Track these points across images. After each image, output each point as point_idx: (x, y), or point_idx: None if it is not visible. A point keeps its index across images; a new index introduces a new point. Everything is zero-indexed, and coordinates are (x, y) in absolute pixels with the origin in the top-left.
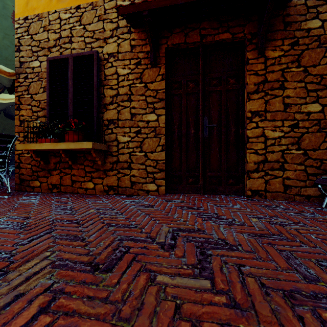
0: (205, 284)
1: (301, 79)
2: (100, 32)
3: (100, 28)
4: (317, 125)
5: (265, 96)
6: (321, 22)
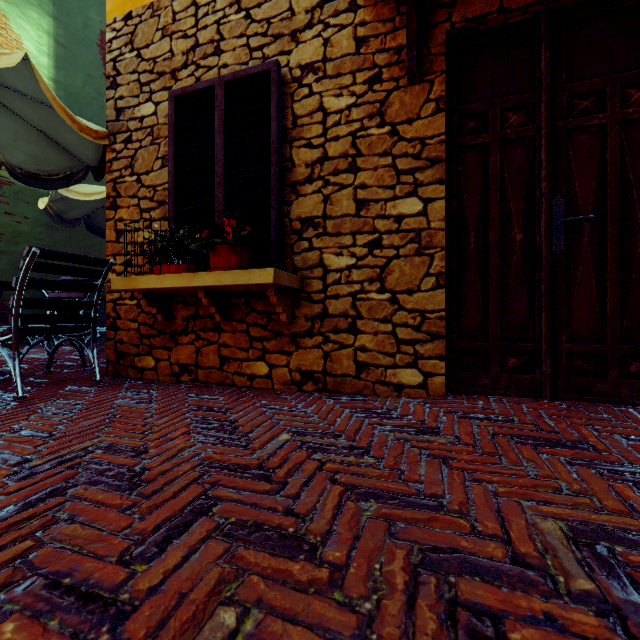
0: None
1: None
2: (283, 19)
3: (283, 11)
4: None
5: None
6: None
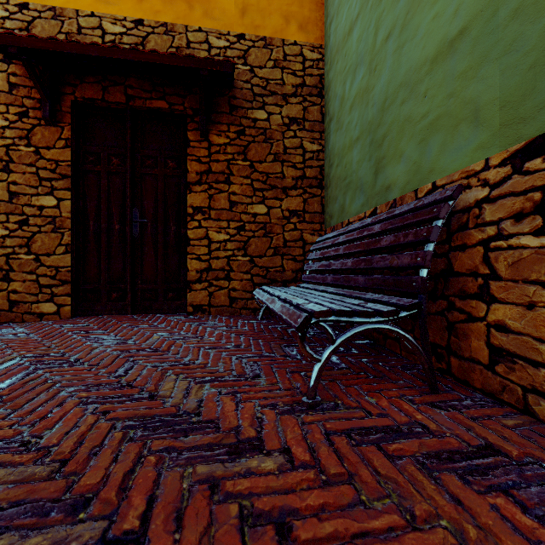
0: None
1: (247, 175)
2: None
3: None
4: (263, 229)
5: (209, 189)
6: (267, 114)
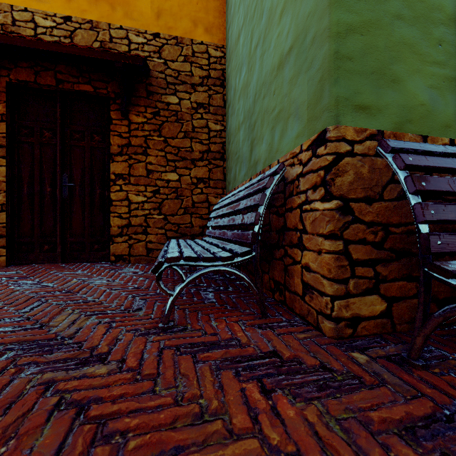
0: None
1: (162, 148)
2: None
3: None
4: (175, 192)
5: (129, 159)
6: (178, 99)
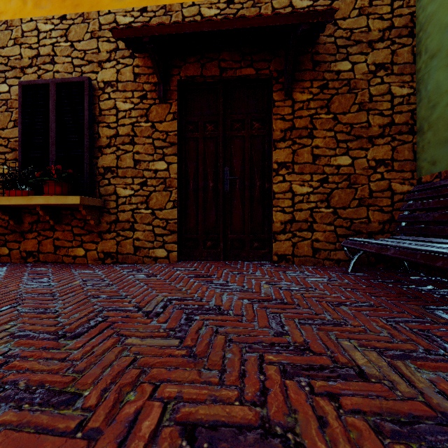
0: (174, 342)
1: (330, 127)
2: (93, 53)
3: (93, 48)
4: (347, 180)
5: (293, 145)
6: (351, 64)
